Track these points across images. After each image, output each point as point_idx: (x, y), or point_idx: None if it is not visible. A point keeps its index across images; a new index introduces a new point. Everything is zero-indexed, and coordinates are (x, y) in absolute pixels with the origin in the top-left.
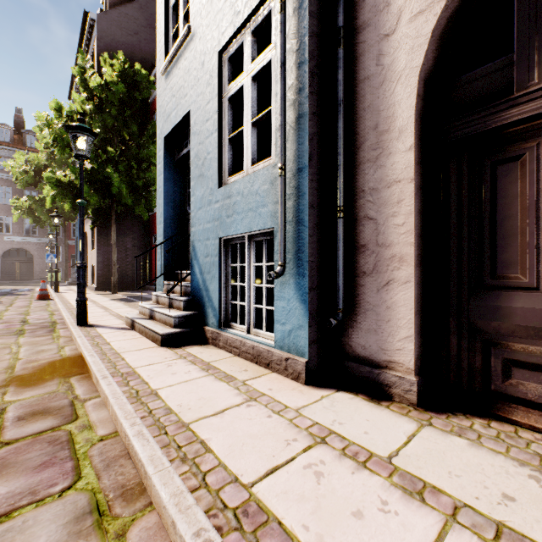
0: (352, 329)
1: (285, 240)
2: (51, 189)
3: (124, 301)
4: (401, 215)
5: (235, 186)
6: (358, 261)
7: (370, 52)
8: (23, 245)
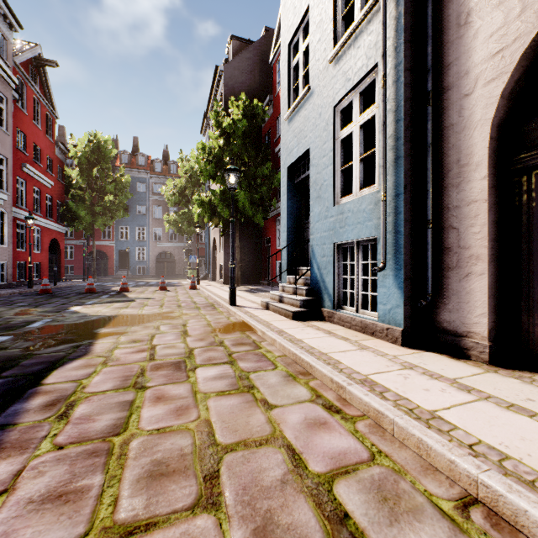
0: (439, 309)
1: (386, 245)
2: (197, 208)
3: (248, 291)
4: (477, 226)
5: (347, 206)
6: (444, 259)
7: (453, 107)
8: (168, 249)
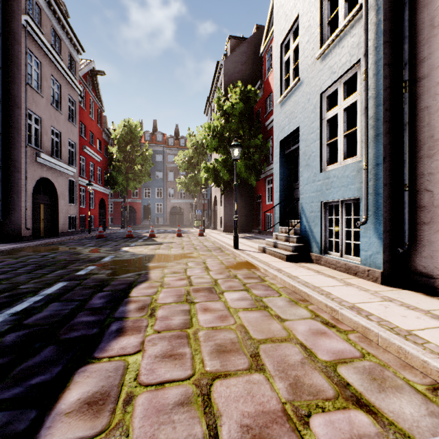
0: (415, 256)
1: (367, 204)
2: (204, 173)
3: (244, 238)
4: None
5: (332, 172)
6: (419, 215)
7: (428, 93)
8: (179, 204)
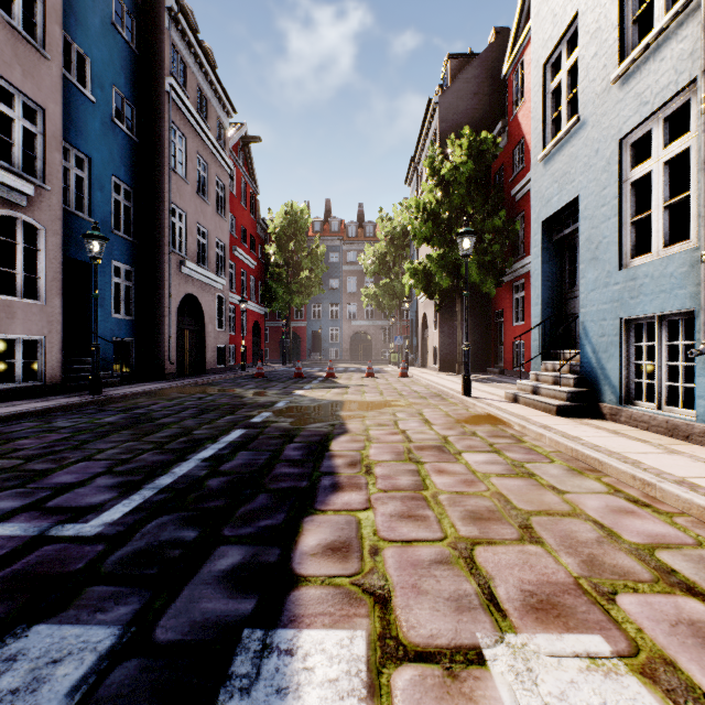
0: None
1: None
2: (408, 278)
3: (477, 381)
4: None
5: (641, 269)
6: None
7: None
8: (364, 328)
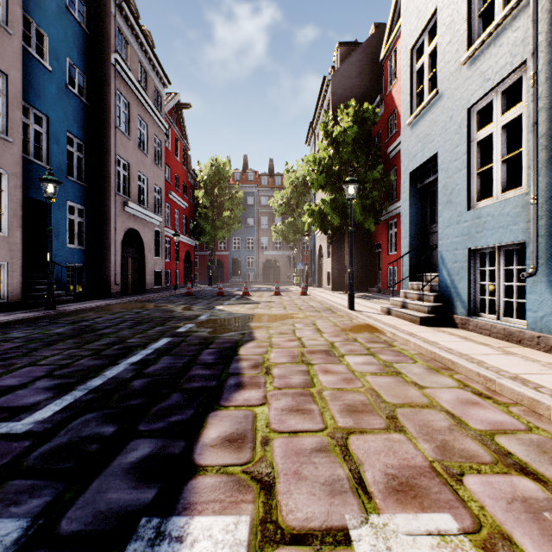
0: None
1: (537, 249)
2: (307, 217)
3: (360, 298)
4: None
5: (485, 210)
6: None
7: None
8: (274, 257)
